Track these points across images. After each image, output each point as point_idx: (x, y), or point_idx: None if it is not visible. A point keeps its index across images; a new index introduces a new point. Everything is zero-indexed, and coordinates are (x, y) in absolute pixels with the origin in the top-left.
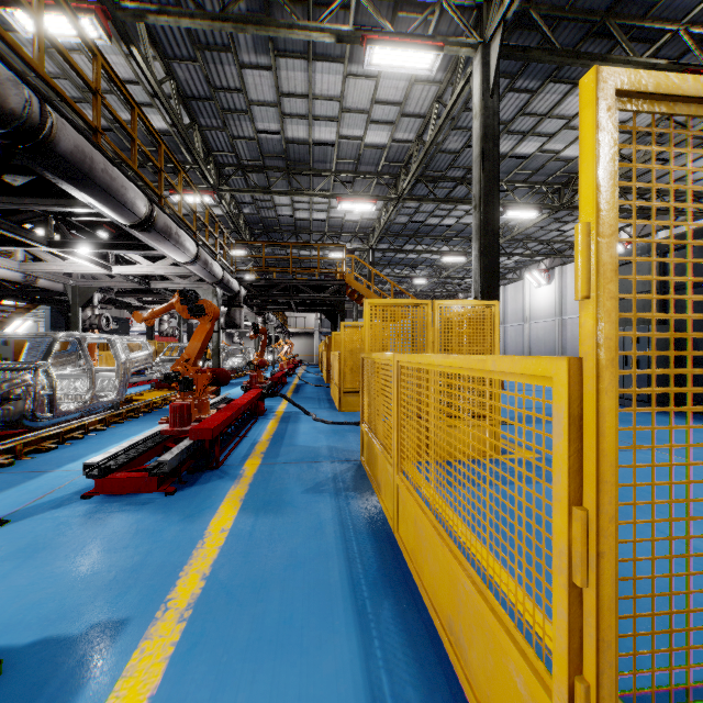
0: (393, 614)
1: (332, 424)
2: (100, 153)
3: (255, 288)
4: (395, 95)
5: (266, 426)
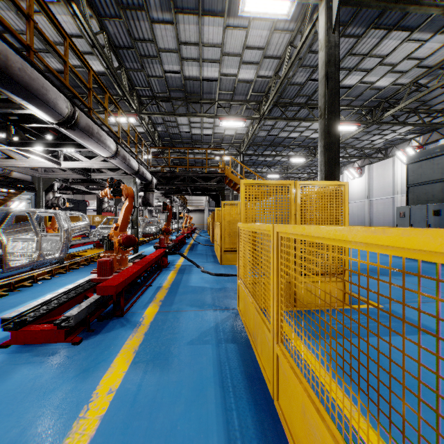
0: None
1: (215, 275)
2: (32, 66)
3: (164, 179)
4: (260, 41)
5: (167, 277)
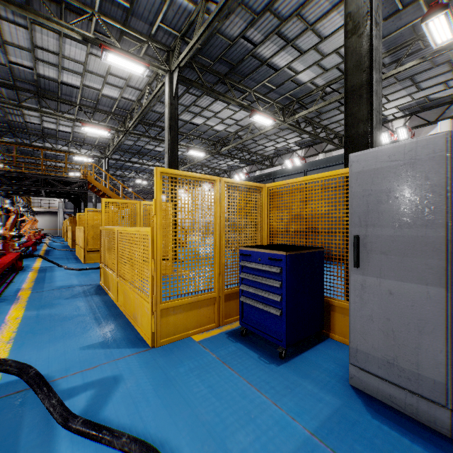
0: (114, 322)
1: (79, 270)
2: None
3: (6, 177)
4: (123, 74)
5: (28, 275)
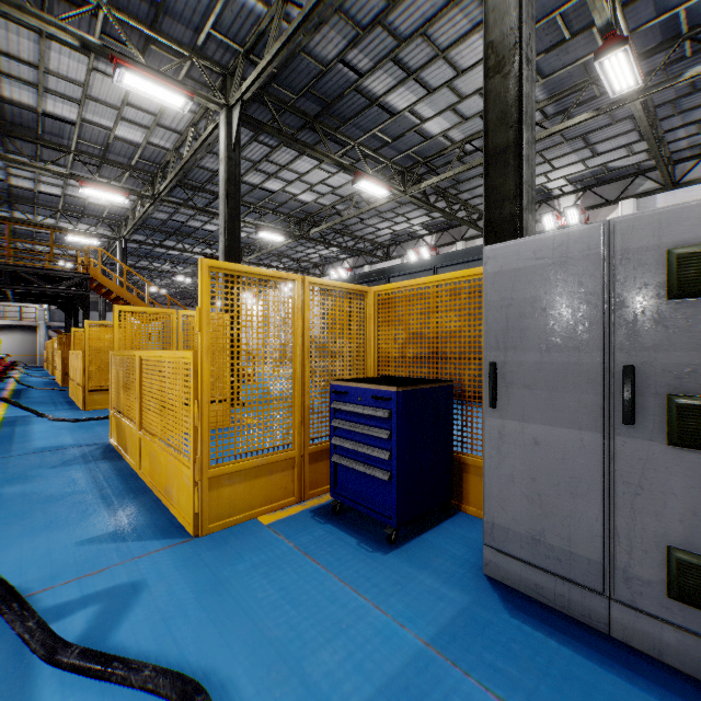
0: (133, 501)
1: (76, 421)
2: None
3: None
4: (150, 105)
5: None
